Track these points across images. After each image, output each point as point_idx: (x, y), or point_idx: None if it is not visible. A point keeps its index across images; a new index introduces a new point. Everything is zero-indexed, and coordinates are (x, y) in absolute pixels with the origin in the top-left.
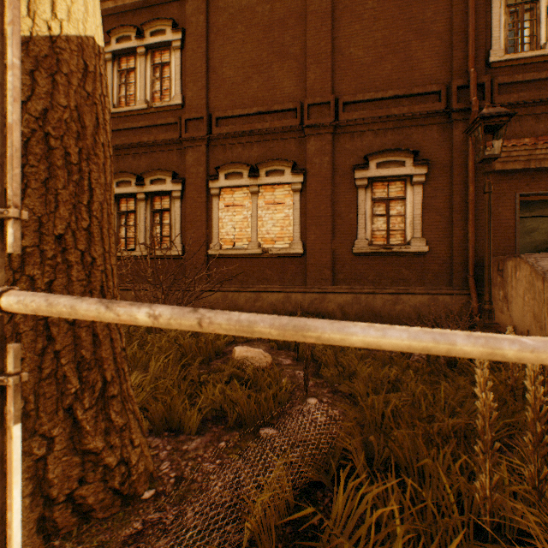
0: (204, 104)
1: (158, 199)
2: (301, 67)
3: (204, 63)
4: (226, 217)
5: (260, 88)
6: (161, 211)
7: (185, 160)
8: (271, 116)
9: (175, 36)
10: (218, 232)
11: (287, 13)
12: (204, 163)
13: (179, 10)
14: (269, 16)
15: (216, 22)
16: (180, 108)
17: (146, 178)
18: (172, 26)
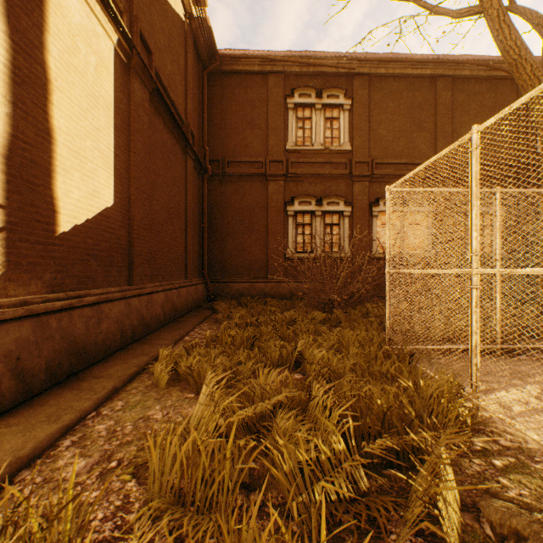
0: (367, 152)
1: (327, 216)
2: (432, 137)
3: (367, 124)
4: (381, 232)
5: (405, 147)
6: (332, 225)
7: (351, 190)
8: (412, 166)
9: (347, 101)
10: (376, 241)
11: (422, 100)
12: (367, 193)
13: (346, 82)
14: (411, 100)
15: (374, 97)
16: (348, 152)
17: (323, 200)
18: (344, 94)
